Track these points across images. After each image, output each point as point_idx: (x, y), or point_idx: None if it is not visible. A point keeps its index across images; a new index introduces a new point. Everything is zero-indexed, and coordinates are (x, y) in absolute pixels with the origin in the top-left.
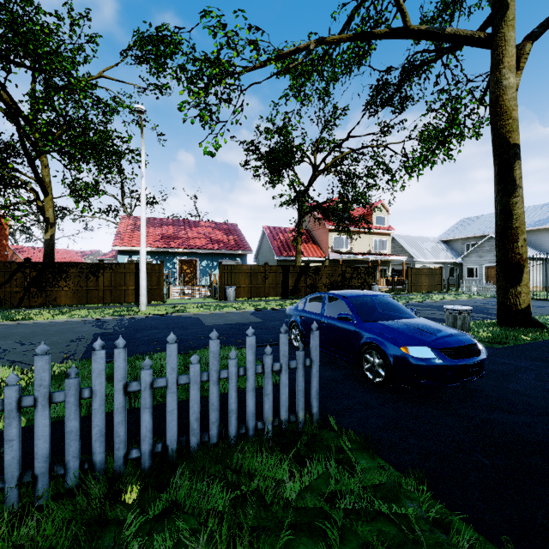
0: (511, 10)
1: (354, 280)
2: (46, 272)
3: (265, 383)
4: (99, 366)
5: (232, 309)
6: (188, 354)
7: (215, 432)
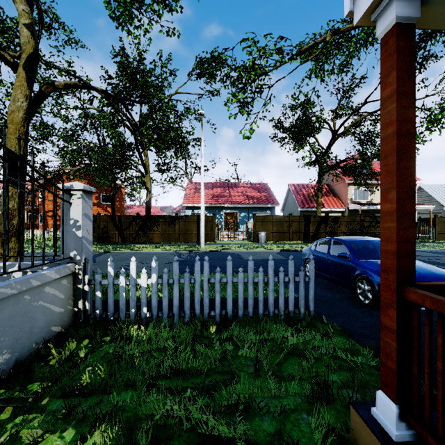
0: None
1: (373, 228)
2: (147, 221)
3: (279, 287)
4: (198, 269)
5: (263, 249)
6: (233, 275)
7: (251, 310)
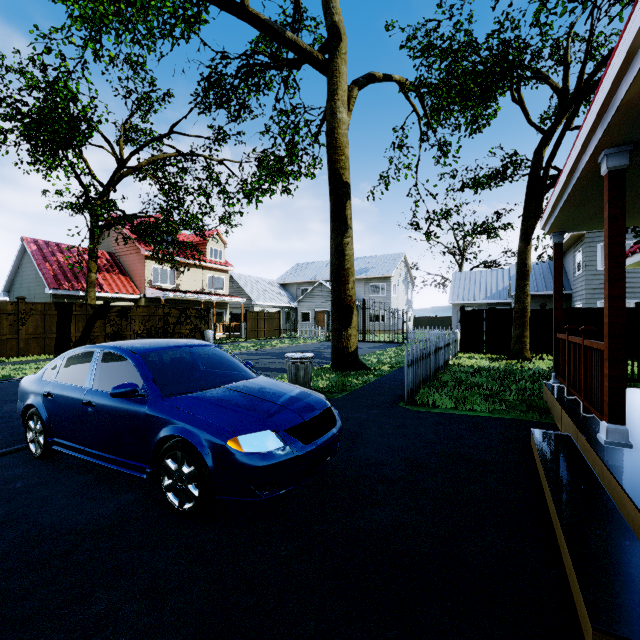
0: (344, 44)
1: (182, 326)
2: None
3: None
4: None
5: None
6: None
7: None
